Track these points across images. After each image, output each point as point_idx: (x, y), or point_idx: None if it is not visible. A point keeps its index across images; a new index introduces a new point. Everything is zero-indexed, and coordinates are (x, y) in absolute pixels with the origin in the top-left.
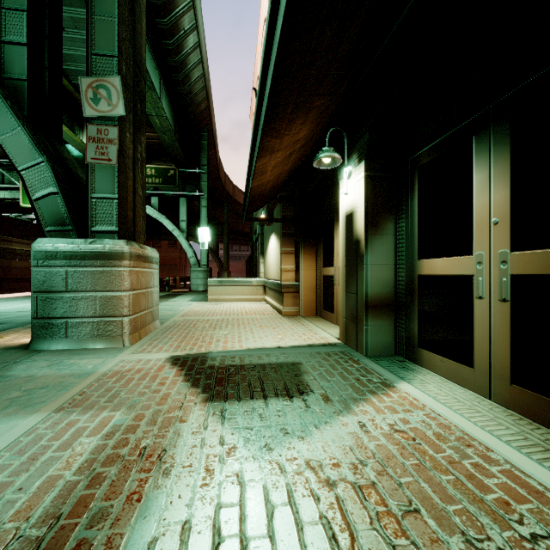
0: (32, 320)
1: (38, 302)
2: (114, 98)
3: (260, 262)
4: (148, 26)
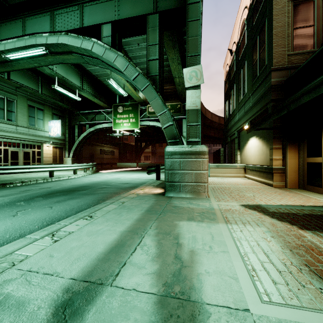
0: (165, 182)
1: (168, 175)
2: (199, 76)
3: (238, 154)
4: (178, 31)
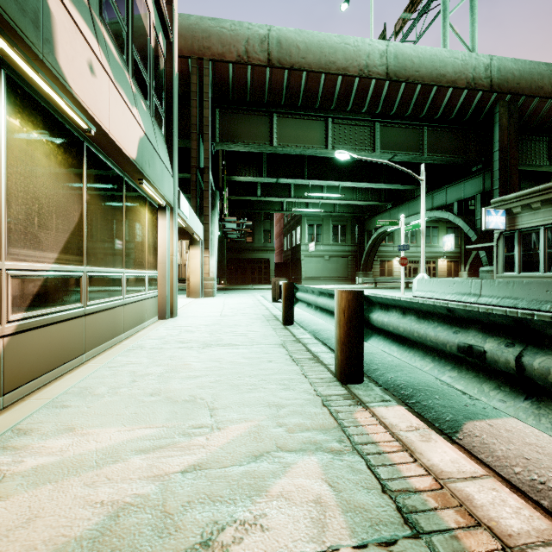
0: None
1: None
2: None
3: None
4: None
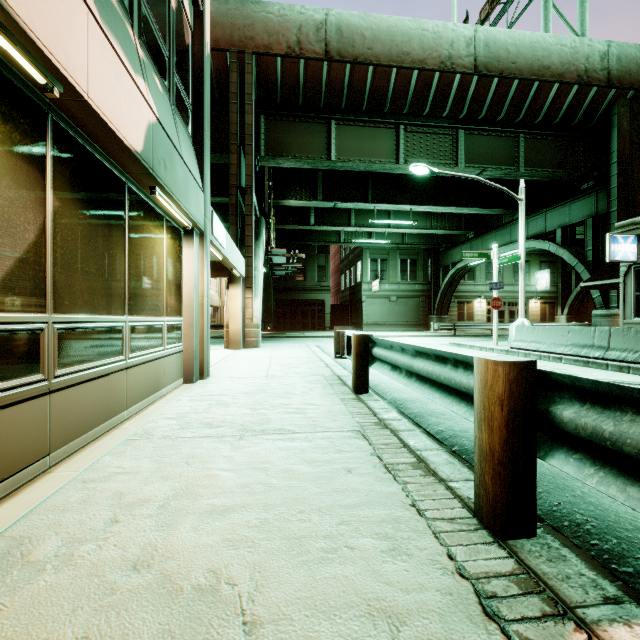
0: None
1: None
2: None
3: None
4: None
